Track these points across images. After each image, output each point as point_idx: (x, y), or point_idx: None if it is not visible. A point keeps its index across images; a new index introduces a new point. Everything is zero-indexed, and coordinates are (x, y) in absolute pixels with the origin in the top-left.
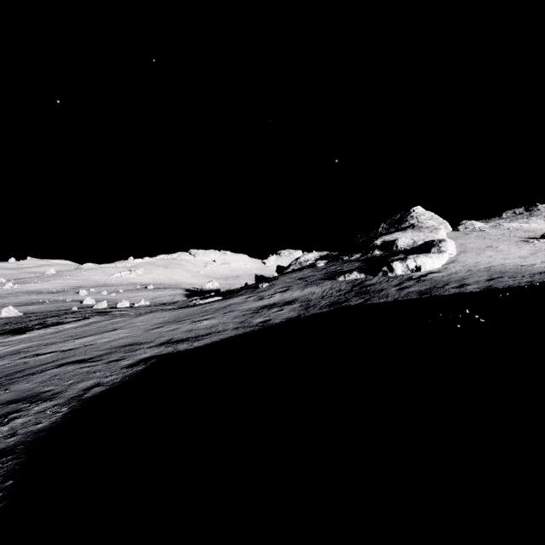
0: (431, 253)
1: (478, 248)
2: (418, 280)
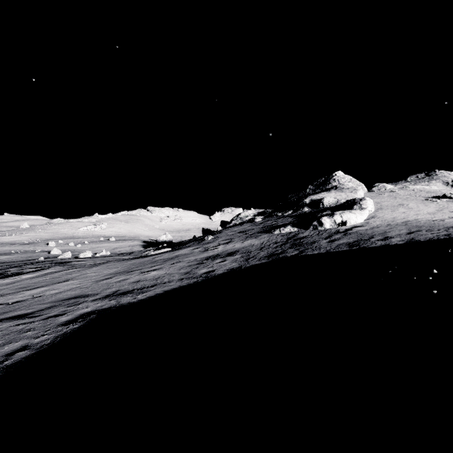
0: (353, 209)
1: (391, 205)
2: (345, 233)
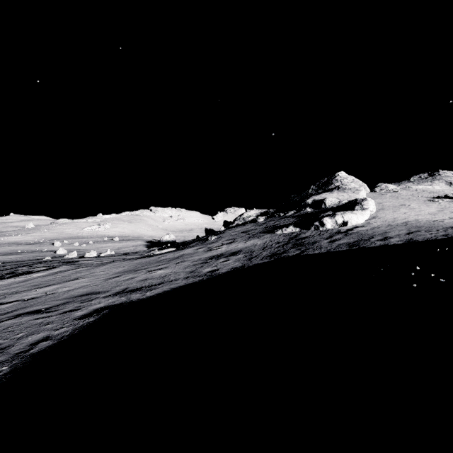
0: (355, 210)
1: (393, 206)
2: (346, 233)
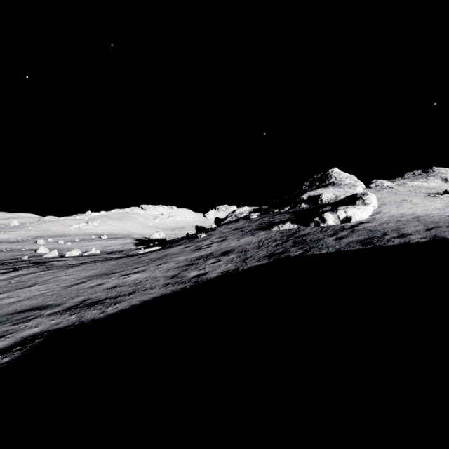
0: (356, 205)
1: (394, 201)
2: (352, 230)
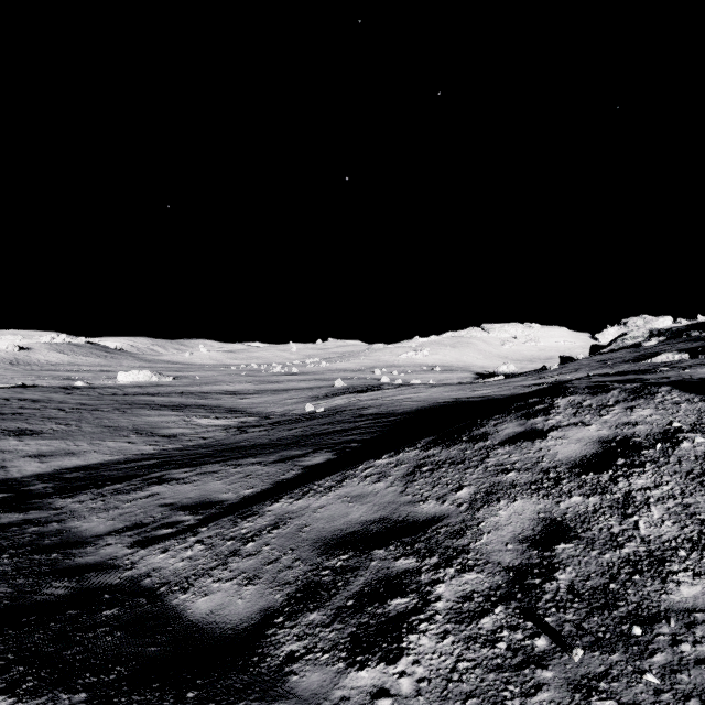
0: None
1: None
2: None
